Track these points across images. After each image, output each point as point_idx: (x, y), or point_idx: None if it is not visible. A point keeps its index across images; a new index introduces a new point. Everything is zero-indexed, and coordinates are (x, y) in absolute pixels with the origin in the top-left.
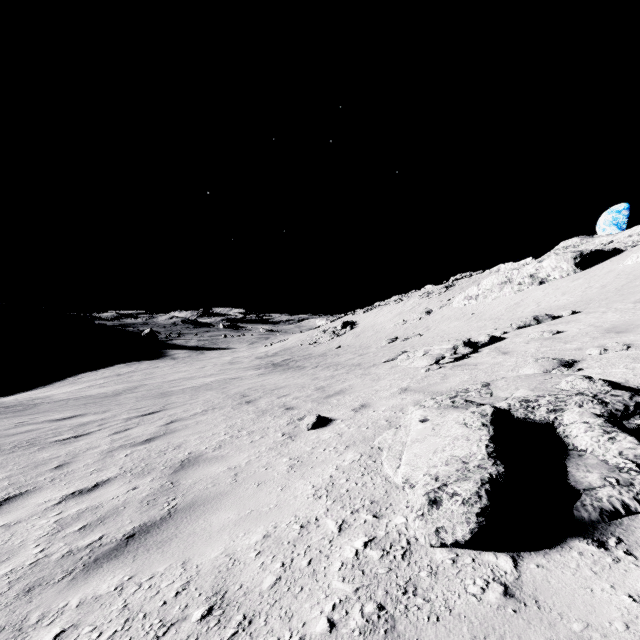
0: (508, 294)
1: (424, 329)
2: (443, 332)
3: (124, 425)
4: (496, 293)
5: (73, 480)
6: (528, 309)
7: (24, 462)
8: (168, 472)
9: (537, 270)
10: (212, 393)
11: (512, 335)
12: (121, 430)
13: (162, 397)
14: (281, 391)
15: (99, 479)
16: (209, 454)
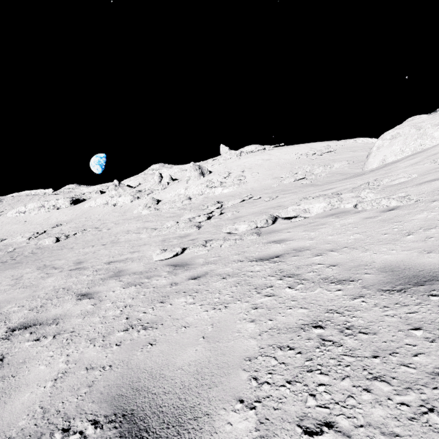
0: (43, 212)
1: None
2: (12, 230)
3: None
4: (37, 211)
5: None
6: (54, 221)
7: None
8: None
9: (56, 203)
10: None
11: (51, 230)
12: None
13: None
14: None
15: None
16: None
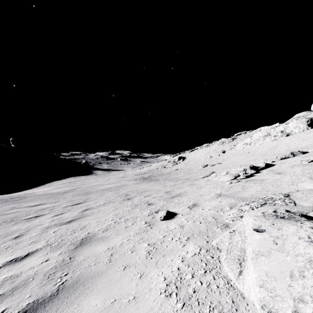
0: (268, 141)
1: (222, 160)
2: (233, 162)
3: (62, 210)
4: (261, 141)
5: (17, 249)
6: (282, 149)
7: (2, 232)
8: (71, 248)
9: (285, 128)
10: (111, 193)
11: (278, 163)
12: (59, 214)
13: (86, 194)
14: (146, 193)
15: (31, 249)
16: (99, 235)
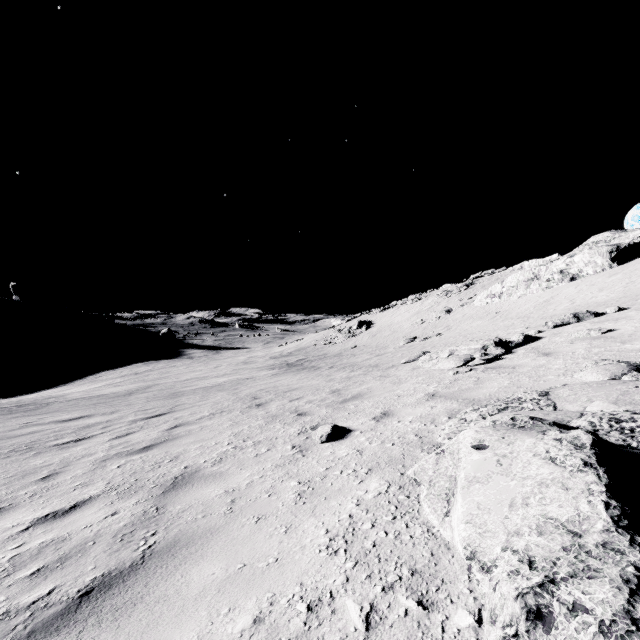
0: (535, 291)
1: (444, 328)
2: (465, 331)
3: (127, 428)
4: (522, 290)
5: (53, 497)
6: (561, 306)
7: (14, 470)
8: (156, 492)
9: (568, 265)
10: (223, 394)
11: (549, 334)
12: (123, 434)
13: (172, 398)
14: (294, 393)
15: (80, 497)
16: (207, 470)
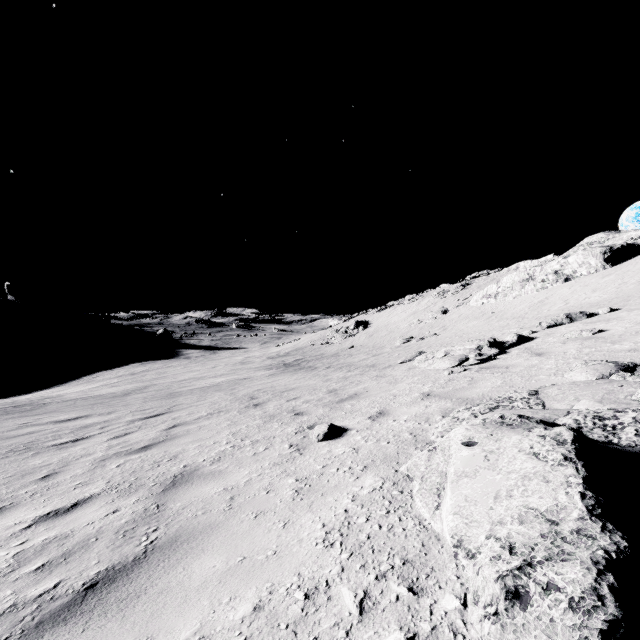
0: (530, 292)
1: (440, 329)
2: (461, 332)
3: (125, 428)
4: (517, 291)
5: (54, 496)
6: (555, 307)
7: (13, 470)
8: (157, 490)
9: (562, 266)
10: (220, 394)
11: (543, 334)
12: (121, 434)
13: (170, 398)
14: (291, 393)
15: (81, 496)
16: (206, 468)
